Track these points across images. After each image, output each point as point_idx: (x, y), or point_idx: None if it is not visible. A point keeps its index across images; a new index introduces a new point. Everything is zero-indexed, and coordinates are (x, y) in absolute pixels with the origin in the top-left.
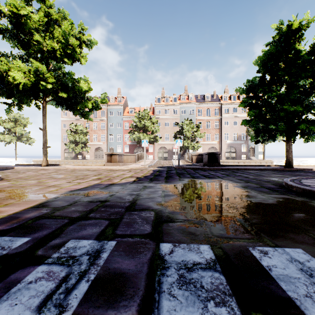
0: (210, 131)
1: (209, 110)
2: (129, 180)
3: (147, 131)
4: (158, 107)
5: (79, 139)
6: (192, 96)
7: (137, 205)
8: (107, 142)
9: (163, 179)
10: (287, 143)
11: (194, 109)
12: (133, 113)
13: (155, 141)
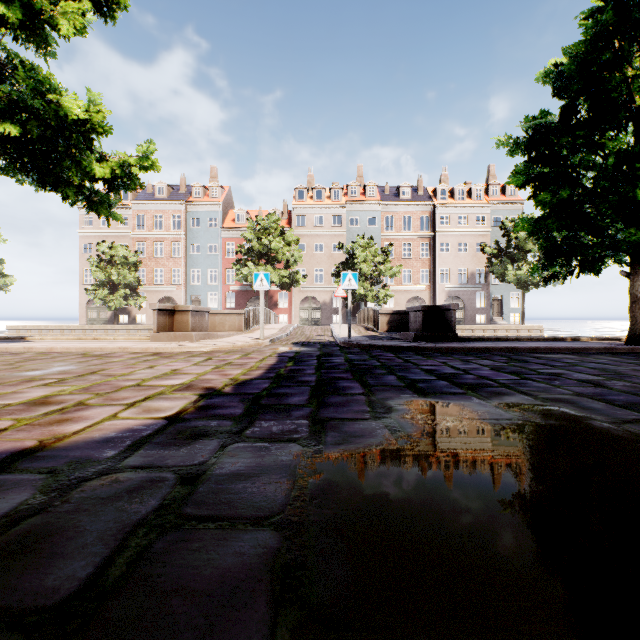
0: (411, 264)
1: (408, 219)
2: (150, 416)
3: (275, 262)
4: (299, 209)
5: (120, 277)
6: (372, 189)
7: None
8: (186, 287)
9: (303, 405)
10: (636, 280)
11: (377, 216)
12: (245, 223)
13: (294, 282)
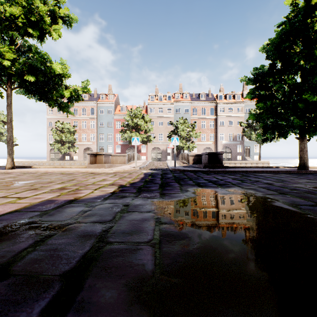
0: (205, 131)
1: (204, 109)
2: (105, 192)
3: (140, 130)
4: (151, 105)
5: (66, 138)
6: (186, 95)
7: (74, 305)
8: (97, 142)
9: (157, 189)
10: (302, 141)
11: (188, 108)
12: (125, 112)
13: (148, 140)
